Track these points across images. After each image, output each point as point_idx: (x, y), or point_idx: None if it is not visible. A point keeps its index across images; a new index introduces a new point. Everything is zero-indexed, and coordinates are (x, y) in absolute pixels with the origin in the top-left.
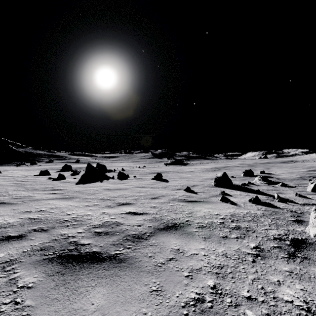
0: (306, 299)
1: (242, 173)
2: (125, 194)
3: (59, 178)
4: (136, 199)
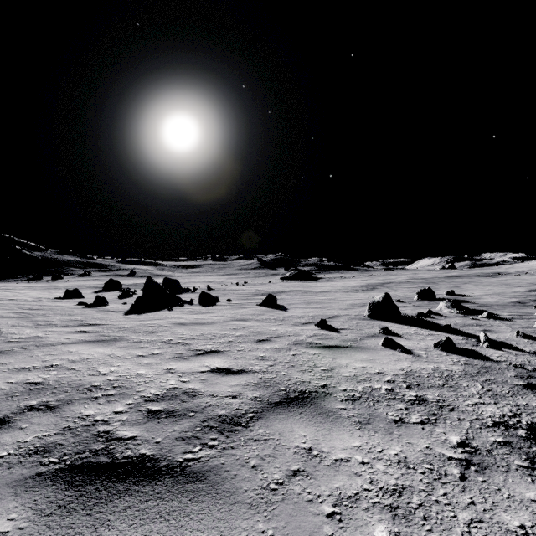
0: None
1: (414, 294)
2: (211, 333)
3: (96, 303)
4: (230, 342)
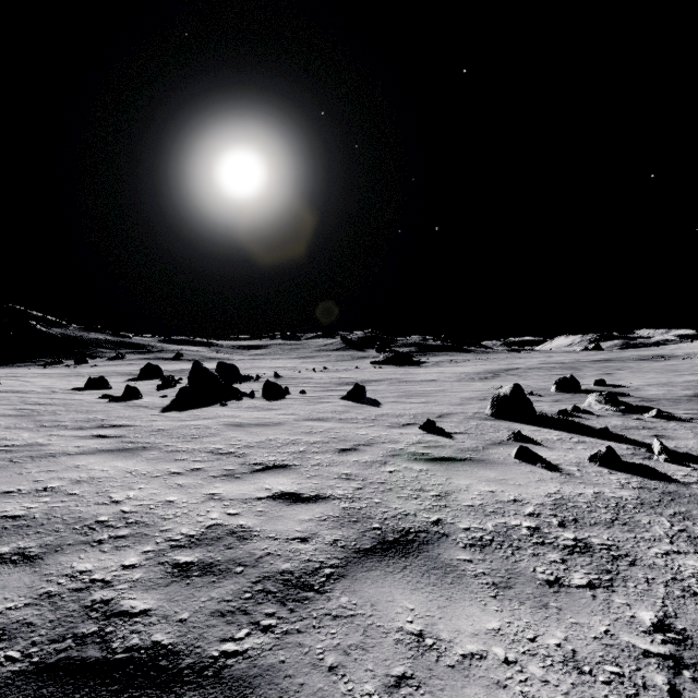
0: None
1: (550, 383)
2: (276, 438)
3: (125, 396)
4: (301, 452)
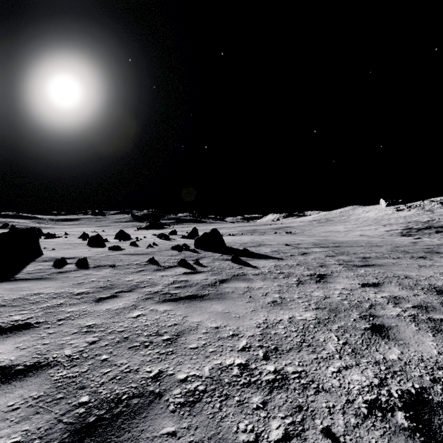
0: (48, 247)
1: (180, 233)
2: None
3: None
4: None
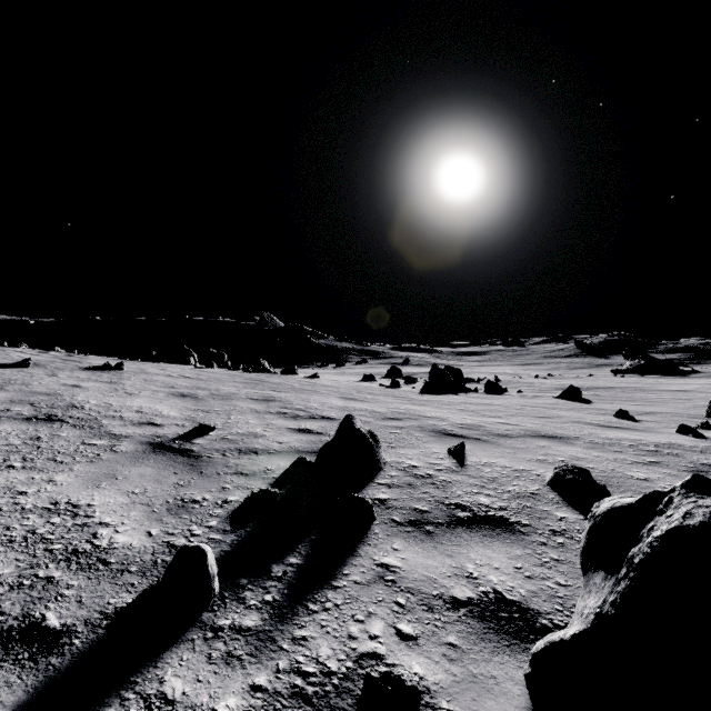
0: (651, 478)
1: None
2: (495, 409)
3: (392, 386)
4: (511, 415)
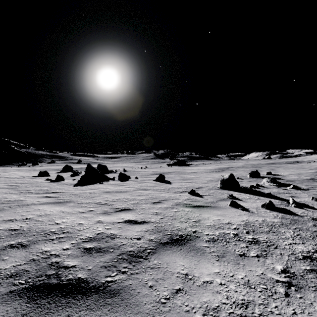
0: None
1: (247, 174)
2: (125, 197)
3: (57, 179)
4: (136, 203)
